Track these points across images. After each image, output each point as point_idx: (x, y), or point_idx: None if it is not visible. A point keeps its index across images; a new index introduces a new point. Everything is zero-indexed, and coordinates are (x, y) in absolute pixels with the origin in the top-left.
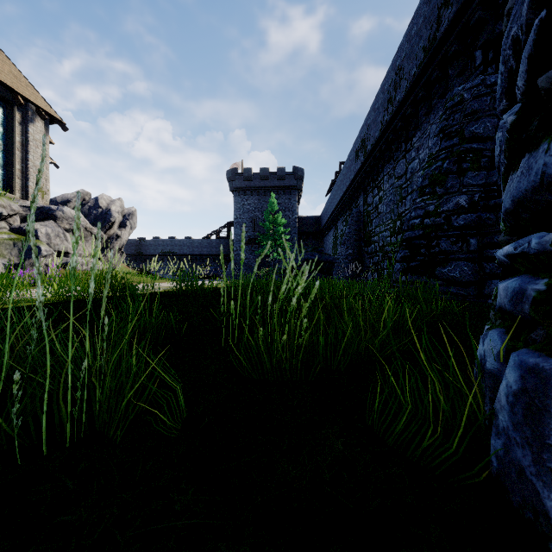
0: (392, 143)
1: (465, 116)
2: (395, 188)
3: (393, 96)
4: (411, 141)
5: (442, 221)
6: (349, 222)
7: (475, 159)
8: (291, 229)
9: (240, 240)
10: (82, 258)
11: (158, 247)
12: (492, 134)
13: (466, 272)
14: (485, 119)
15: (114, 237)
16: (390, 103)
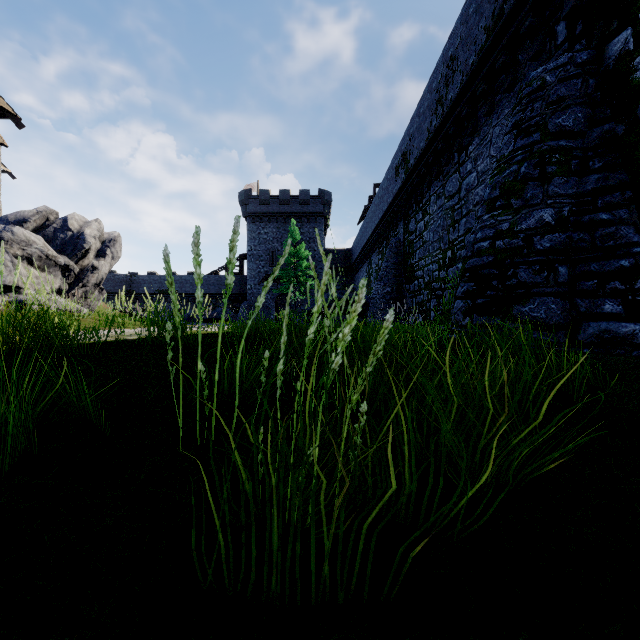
0: (442, 155)
1: (548, 105)
2: (445, 210)
3: (444, 94)
4: (467, 150)
5: (521, 243)
6: (387, 253)
7: (563, 160)
8: (316, 264)
9: (255, 276)
10: (37, 294)
11: (153, 284)
12: (584, 128)
13: (554, 311)
14: (575, 108)
15: (89, 269)
16: (439, 103)
